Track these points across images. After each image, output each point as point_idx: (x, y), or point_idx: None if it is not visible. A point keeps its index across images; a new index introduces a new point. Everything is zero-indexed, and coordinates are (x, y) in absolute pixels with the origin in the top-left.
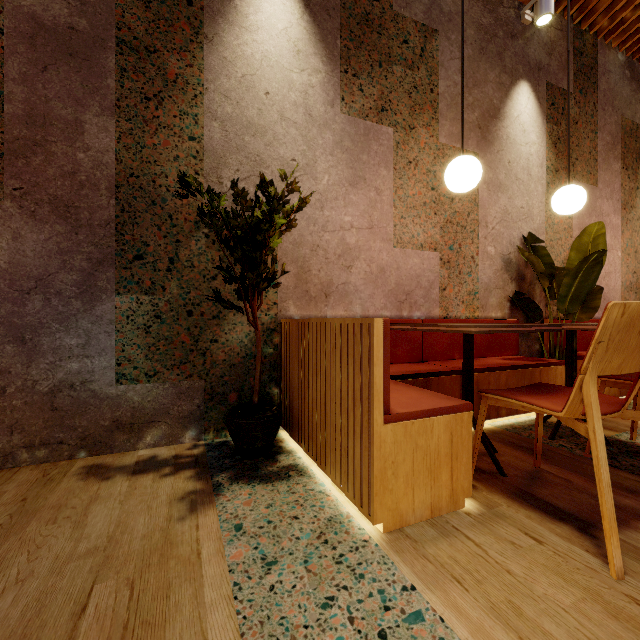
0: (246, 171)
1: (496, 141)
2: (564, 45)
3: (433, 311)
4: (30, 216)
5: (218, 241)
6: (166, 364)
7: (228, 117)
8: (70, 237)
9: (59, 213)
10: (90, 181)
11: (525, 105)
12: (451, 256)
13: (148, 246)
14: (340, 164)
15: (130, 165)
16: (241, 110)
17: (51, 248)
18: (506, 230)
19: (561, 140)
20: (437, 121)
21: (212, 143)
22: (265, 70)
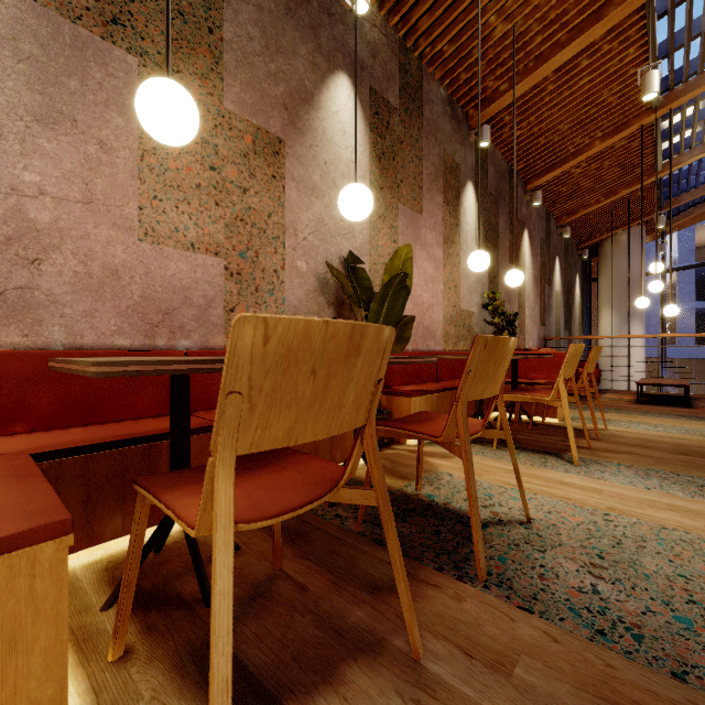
0: None
1: (309, 132)
2: (389, 54)
3: (213, 339)
4: None
5: None
6: None
7: None
8: None
9: None
10: None
11: (346, 102)
12: (243, 266)
13: None
14: (11, 78)
15: None
16: None
17: None
18: (322, 244)
19: (386, 156)
20: (220, 76)
21: None
22: None
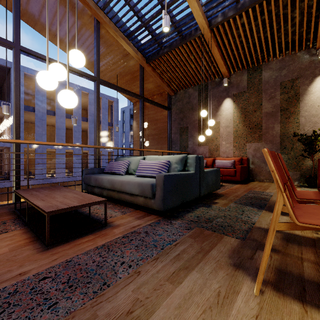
0: (311, 126)
1: None
2: None
3: None
4: (266, 143)
5: (302, 144)
6: (290, 168)
7: (306, 115)
8: (272, 146)
9: (270, 142)
10: (275, 136)
11: None
12: None
13: (286, 146)
14: None
15: (283, 131)
16: (310, 112)
17: (269, 148)
18: None
19: None
20: None
21: (301, 122)
22: (317, 101)
